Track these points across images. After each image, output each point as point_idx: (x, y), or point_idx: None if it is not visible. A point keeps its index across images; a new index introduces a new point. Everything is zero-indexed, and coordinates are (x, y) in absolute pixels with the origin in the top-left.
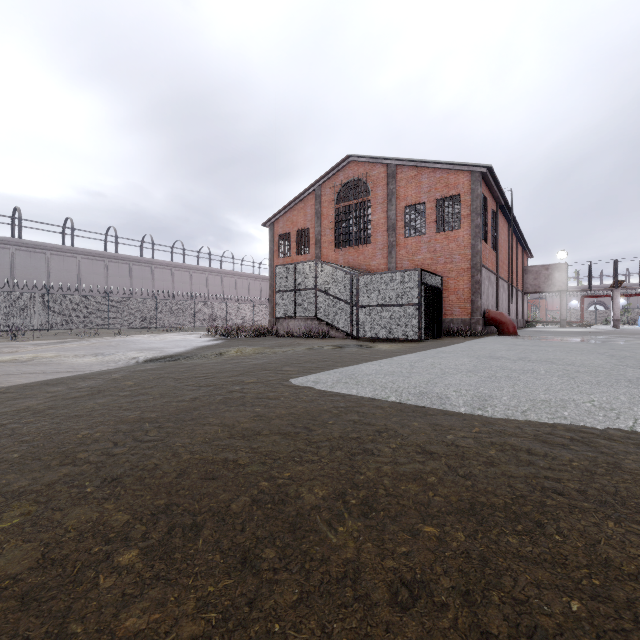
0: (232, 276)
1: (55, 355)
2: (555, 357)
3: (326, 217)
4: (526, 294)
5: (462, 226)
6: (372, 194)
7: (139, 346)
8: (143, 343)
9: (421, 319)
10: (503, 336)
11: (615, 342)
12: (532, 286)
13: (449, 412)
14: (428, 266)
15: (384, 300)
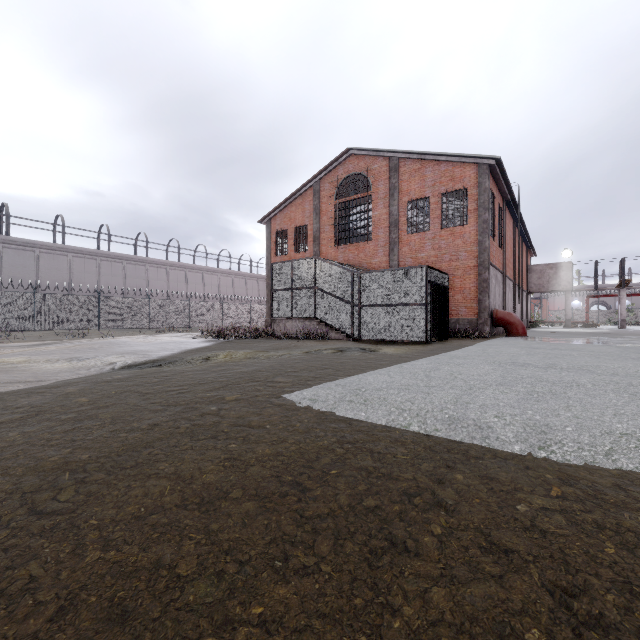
0: (229, 275)
1: (24, 360)
2: (588, 364)
3: (325, 213)
4: (529, 294)
5: (468, 221)
6: (373, 189)
7: (122, 349)
8: (129, 345)
9: (427, 320)
10: (512, 337)
11: (637, 345)
12: (536, 285)
13: (499, 452)
14: (432, 264)
15: (387, 299)
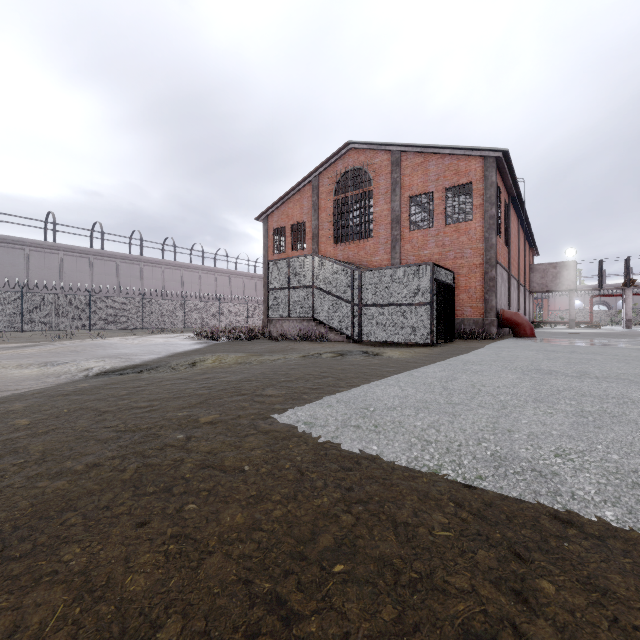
0: (226, 275)
1: None
2: (623, 371)
3: (324, 210)
4: (532, 293)
5: (474, 217)
6: (374, 184)
7: (106, 352)
8: (115, 348)
9: (433, 320)
10: (521, 339)
11: None
12: (539, 285)
13: (586, 523)
14: (436, 262)
15: (390, 299)
